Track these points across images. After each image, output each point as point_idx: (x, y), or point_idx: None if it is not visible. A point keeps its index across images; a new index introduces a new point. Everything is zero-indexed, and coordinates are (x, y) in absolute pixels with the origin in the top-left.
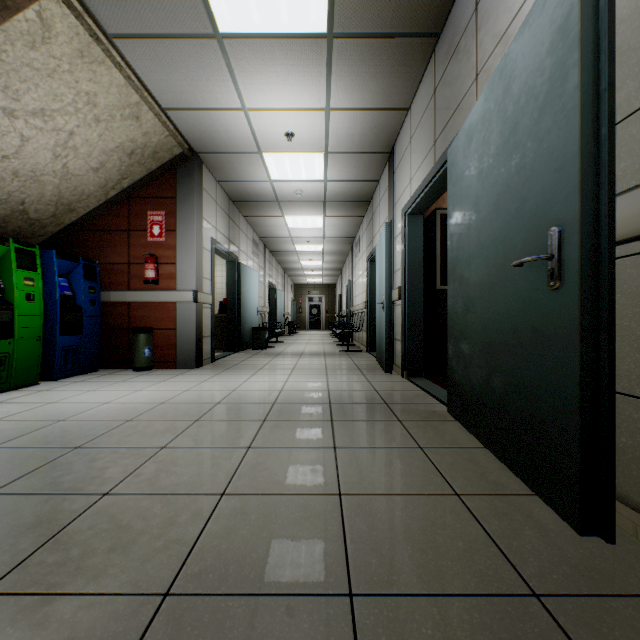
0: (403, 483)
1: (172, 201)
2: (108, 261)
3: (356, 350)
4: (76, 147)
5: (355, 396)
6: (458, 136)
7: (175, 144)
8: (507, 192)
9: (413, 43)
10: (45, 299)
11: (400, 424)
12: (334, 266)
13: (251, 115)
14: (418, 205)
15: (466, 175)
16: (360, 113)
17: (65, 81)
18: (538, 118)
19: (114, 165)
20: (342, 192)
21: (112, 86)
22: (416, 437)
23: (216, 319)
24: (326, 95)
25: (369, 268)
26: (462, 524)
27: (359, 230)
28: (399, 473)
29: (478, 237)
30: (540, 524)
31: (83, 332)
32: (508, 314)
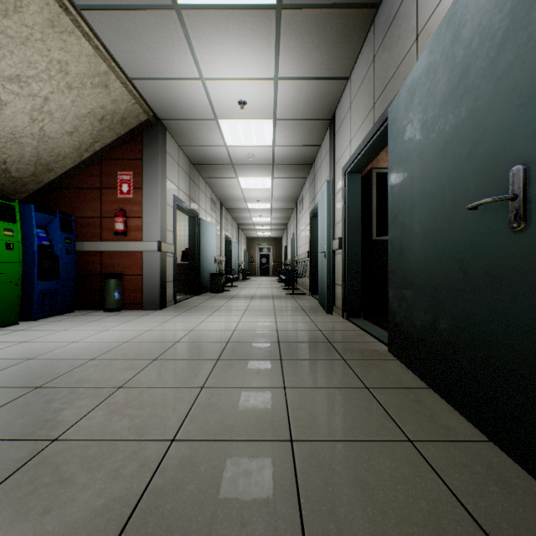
0: (354, 427)
1: (139, 162)
2: (83, 215)
3: (300, 293)
4: (51, 112)
5: (301, 335)
6: (399, 93)
7: (141, 111)
8: (456, 138)
9: (354, 14)
10: (24, 248)
11: (345, 363)
12: (280, 222)
13: (208, 84)
14: (357, 164)
15: (408, 128)
16: (305, 82)
17: (38, 49)
18: (495, 56)
19: (86, 129)
20: (288, 156)
21: (82, 55)
22: (361, 376)
23: (179, 266)
24: (275, 65)
25: (311, 222)
26: (421, 478)
27: (302, 190)
28: (349, 416)
29: (422, 186)
30: (503, 478)
31: (59, 277)
32: (457, 258)
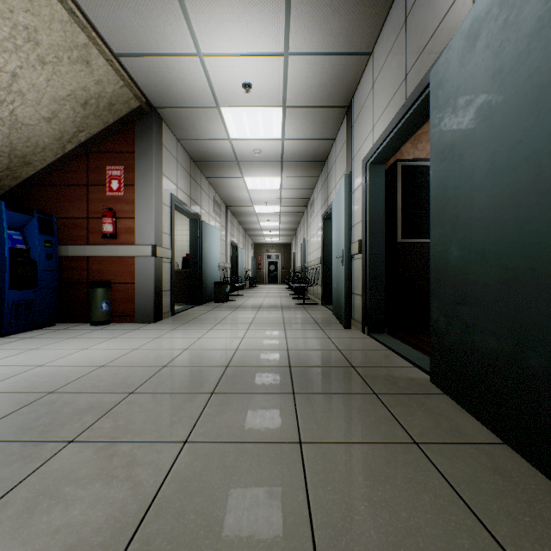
0: (415, 529)
1: (130, 156)
2: (67, 216)
3: (311, 303)
4: (22, 92)
5: (317, 357)
6: (450, 45)
7: (131, 96)
8: None
9: None
10: None
11: (377, 399)
12: (290, 226)
13: (207, 62)
14: (381, 152)
15: (466, 87)
16: (320, 59)
17: None
18: None
19: (68, 116)
20: (299, 151)
21: (54, 21)
22: (404, 422)
23: (179, 274)
24: (285, 36)
25: (324, 225)
26: None
27: (314, 191)
28: (401, 502)
29: (492, 160)
30: None
31: (37, 286)
32: None
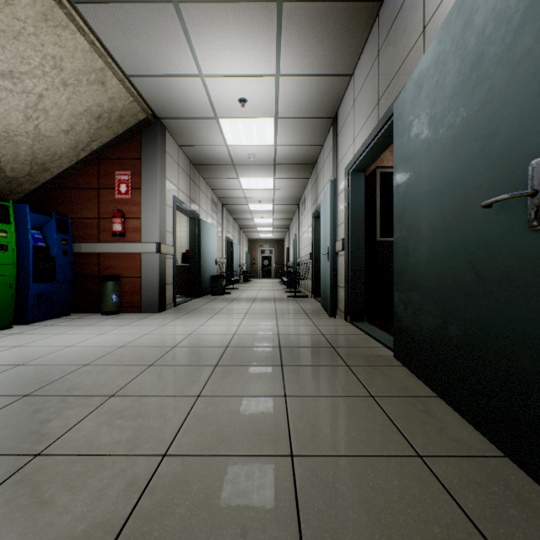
0: (359, 441)
1: (137, 162)
2: (80, 216)
3: (302, 296)
4: (46, 109)
5: (303, 340)
6: (406, 87)
7: (139, 110)
8: (468, 131)
9: (358, 7)
10: (19, 250)
11: (348, 369)
12: (283, 223)
13: (207, 81)
14: (361, 163)
15: (415, 124)
16: (307, 79)
17: (31, 44)
18: (512, 41)
19: (83, 128)
20: (290, 156)
21: (77, 51)
22: (366, 384)
23: (179, 268)
24: (276, 61)
25: (314, 223)
26: (433, 499)
27: (305, 191)
28: (353, 428)
29: (430, 183)
30: (523, 499)
31: (55, 280)
32: (469, 260)
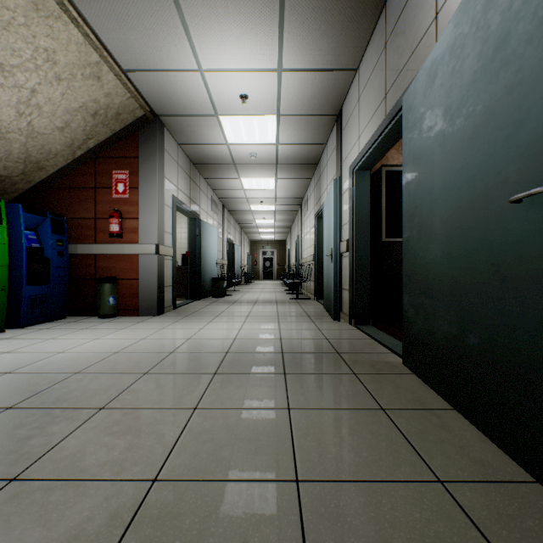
0: (371, 462)
1: (135, 161)
2: (76, 216)
3: (305, 298)
4: (39, 105)
5: (307, 345)
6: (417, 78)
7: (137, 106)
8: (491, 120)
9: None
10: (12, 251)
11: (356, 378)
12: (284, 224)
13: (207, 77)
14: (366, 160)
15: (428, 116)
16: (310, 74)
17: (22, 35)
18: None
19: (79, 125)
20: (292, 155)
21: (71, 43)
22: (375, 395)
23: (179, 270)
24: (278, 55)
25: (316, 224)
26: (461, 537)
27: (307, 191)
28: (364, 446)
29: (445, 179)
30: None
31: (50, 282)
32: (492, 262)
